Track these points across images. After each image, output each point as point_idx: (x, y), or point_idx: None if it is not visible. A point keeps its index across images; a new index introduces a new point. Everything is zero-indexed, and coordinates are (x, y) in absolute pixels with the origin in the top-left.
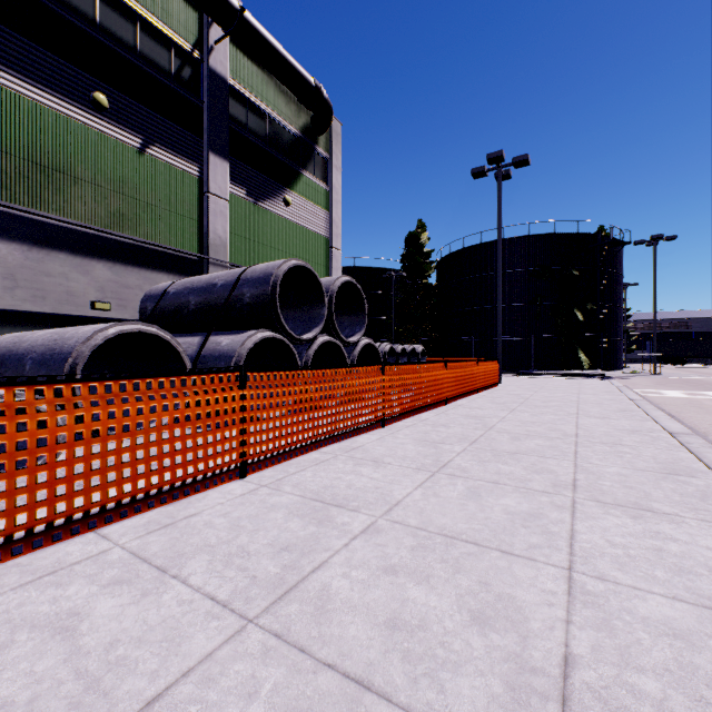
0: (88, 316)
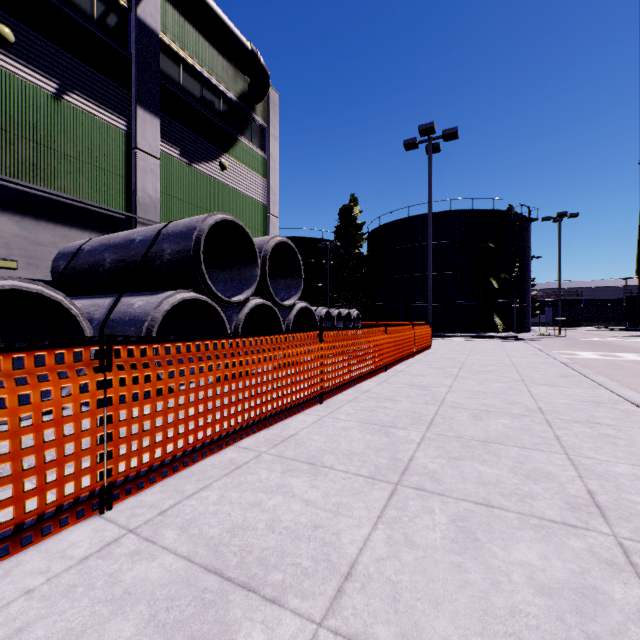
0: None
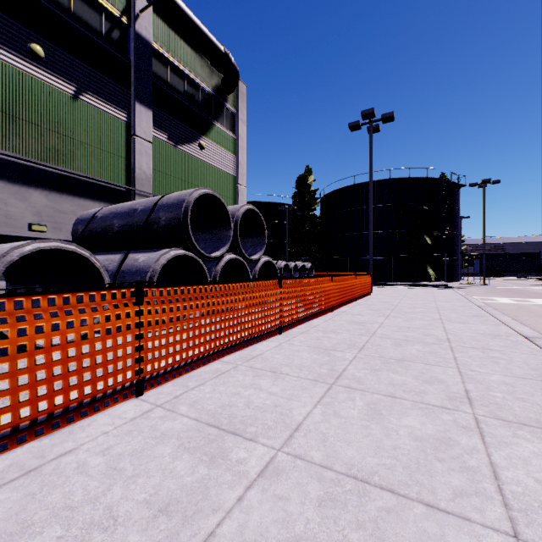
0: (26, 236)
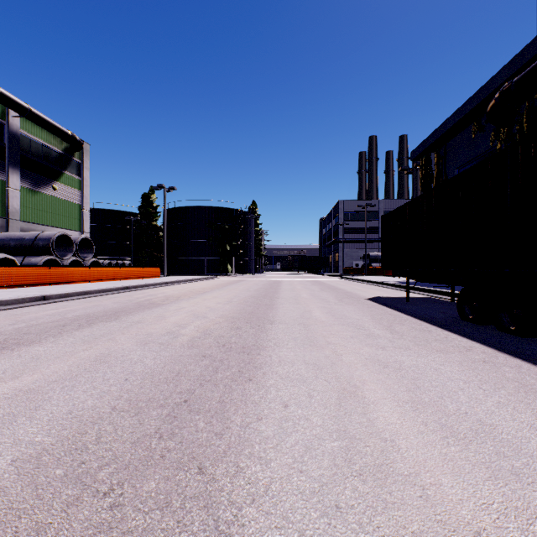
0: None
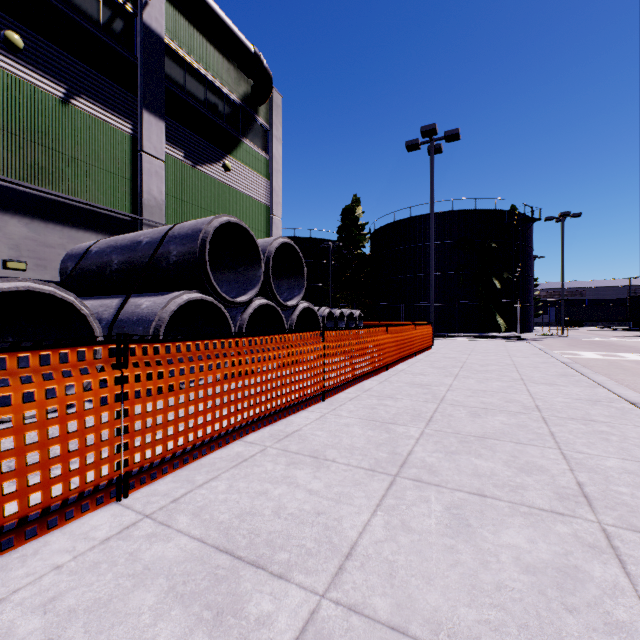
0: None
